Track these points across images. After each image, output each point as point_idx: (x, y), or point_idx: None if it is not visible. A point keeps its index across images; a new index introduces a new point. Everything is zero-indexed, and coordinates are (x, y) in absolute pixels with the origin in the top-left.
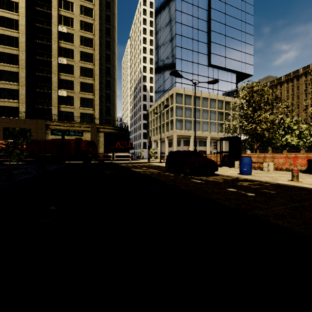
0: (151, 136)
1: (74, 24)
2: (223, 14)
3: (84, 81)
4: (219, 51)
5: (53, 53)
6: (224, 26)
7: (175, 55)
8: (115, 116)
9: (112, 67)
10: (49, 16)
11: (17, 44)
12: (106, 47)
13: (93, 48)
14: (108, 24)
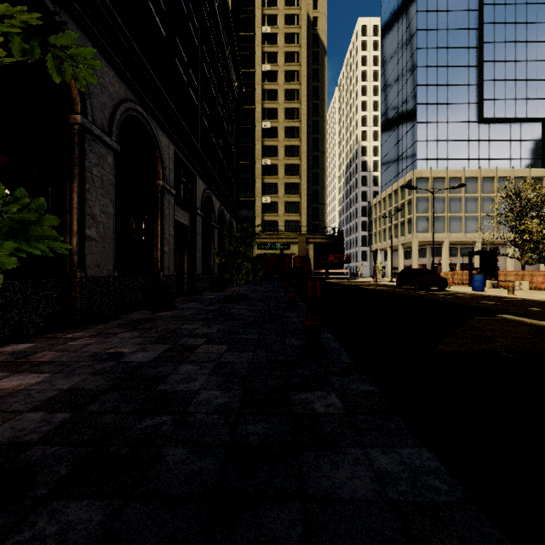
0: (376, 243)
1: (278, 114)
2: (509, 26)
3: (289, 181)
4: (502, 93)
5: (257, 155)
6: (512, 45)
7: (416, 119)
8: (325, 220)
9: (321, 154)
10: (251, 111)
11: None
12: (312, 129)
13: (300, 137)
14: (316, 98)
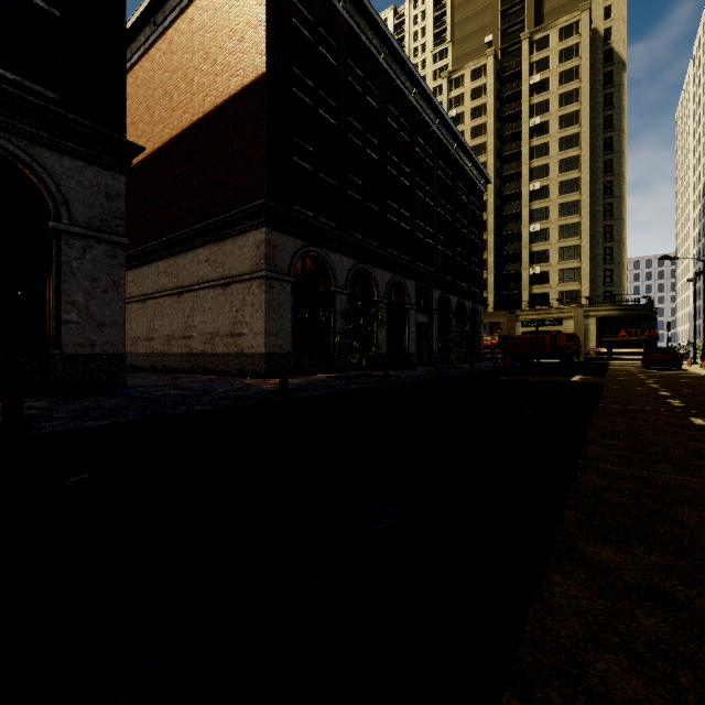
0: None
1: (550, 170)
2: None
3: (564, 245)
4: None
5: (523, 223)
6: None
7: None
8: (623, 284)
9: (617, 200)
10: (518, 174)
11: (485, 227)
12: (603, 171)
13: (579, 190)
14: (609, 131)
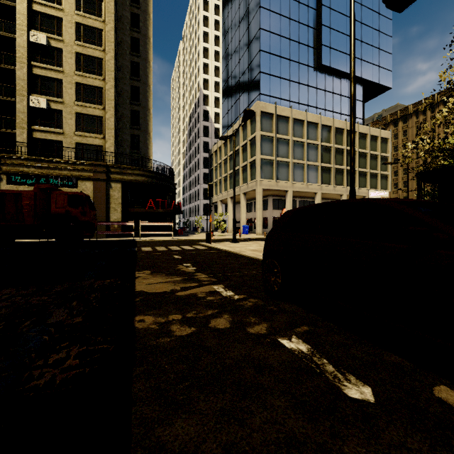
0: (217, 194)
1: None
2: None
3: (83, 81)
4: (336, 43)
5: (19, 22)
6: None
7: (259, 45)
8: (149, 154)
9: (144, 62)
10: None
11: None
12: (131, 24)
13: (103, 18)
14: None
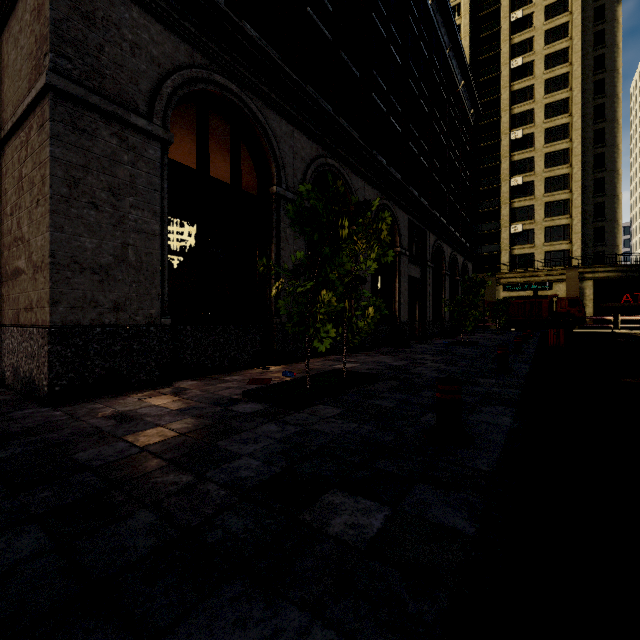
0: None
1: (534, 116)
2: None
3: (551, 199)
4: None
5: (503, 176)
6: None
7: None
8: (617, 243)
9: (610, 149)
10: (496, 123)
11: None
12: (593, 118)
13: (569, 137)
14: (600, 72)
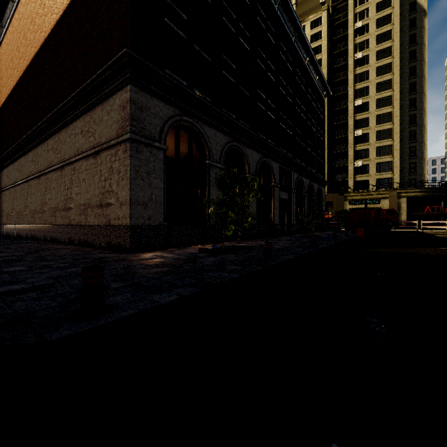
0: None
1: (369, 91)
2: None
3: (380, 145)
4: None
5: (349, 129)
6: None
7: None
8: (424, 173)
9: (419, 111)
10: (345, 95)
11: None
12: (409, 91)
13: (392, 104)
14: (413, 61)
